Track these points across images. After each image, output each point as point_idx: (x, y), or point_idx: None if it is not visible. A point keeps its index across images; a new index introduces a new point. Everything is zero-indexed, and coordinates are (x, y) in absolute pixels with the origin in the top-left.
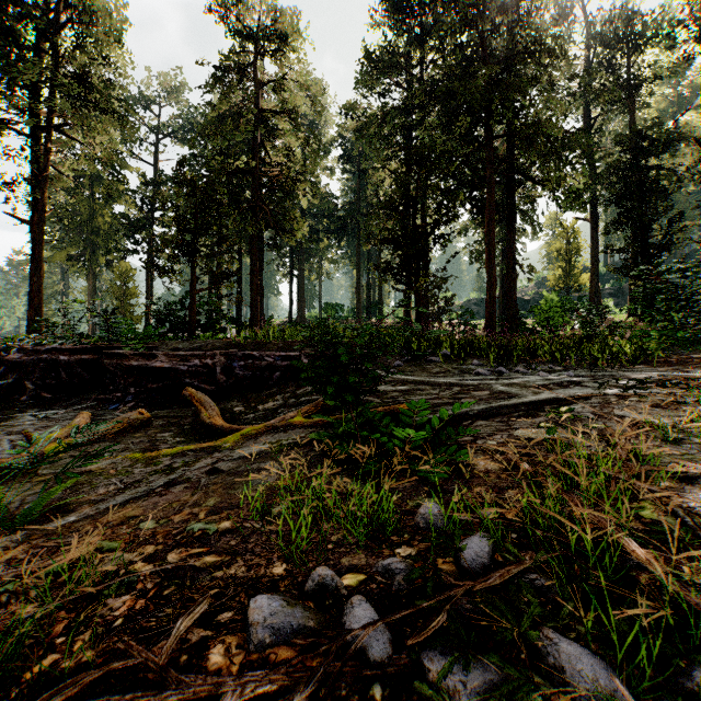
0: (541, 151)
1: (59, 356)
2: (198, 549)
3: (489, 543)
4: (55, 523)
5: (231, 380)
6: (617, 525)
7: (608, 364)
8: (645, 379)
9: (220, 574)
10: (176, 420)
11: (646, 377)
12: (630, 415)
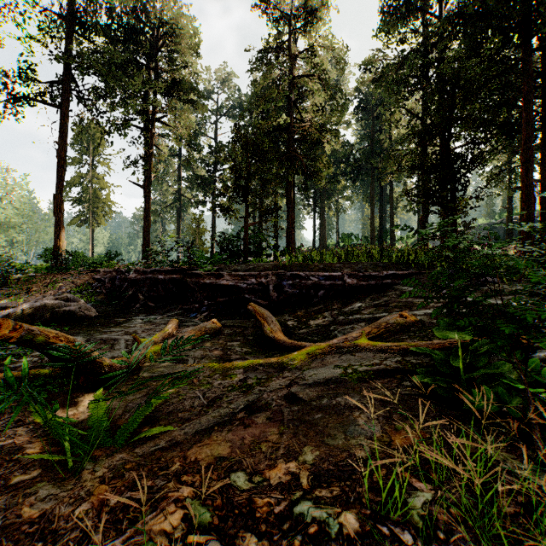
0: None
1: (158, 275)
2: None
3: None
4: (147, 446)
5: (281, 297)
6: None
7: None
8: None
9: None
10: (240, 329)
11: None
12: None
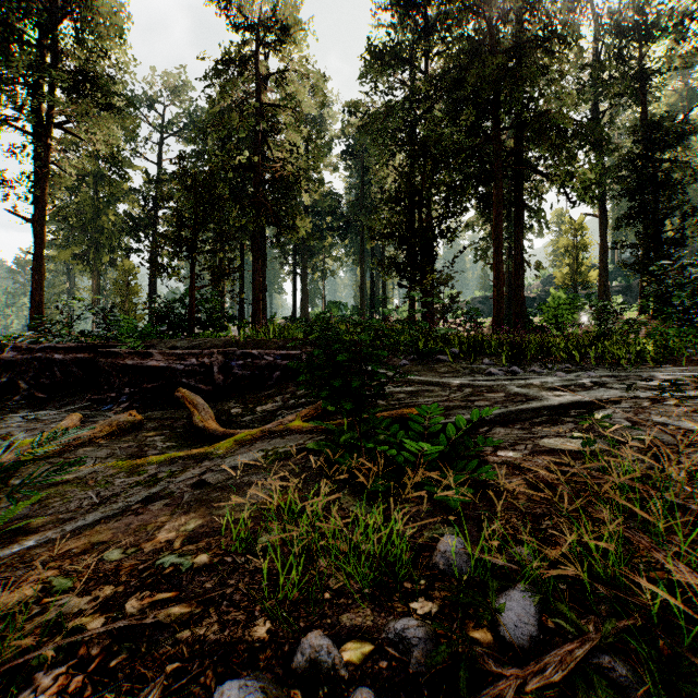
0: (551, 143)
1: (54, 355)
2: (165, 593)
3: (534, 602)
4: (10, 548)
5: (229, 380)
6: (697, 574)
7: (629, 363)
8: (678, 380)
9: (186, 635)
10: (170, 422)
11: (677, 378)
12: (672, 422)
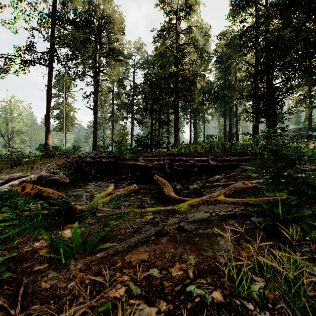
0: None
1: (102, 159)
2: None
3: None
4: (102, 253)
5: (172, 172)
6: None
7: None
8: None
9: None
10: (149, 190)
11: None
12: None
